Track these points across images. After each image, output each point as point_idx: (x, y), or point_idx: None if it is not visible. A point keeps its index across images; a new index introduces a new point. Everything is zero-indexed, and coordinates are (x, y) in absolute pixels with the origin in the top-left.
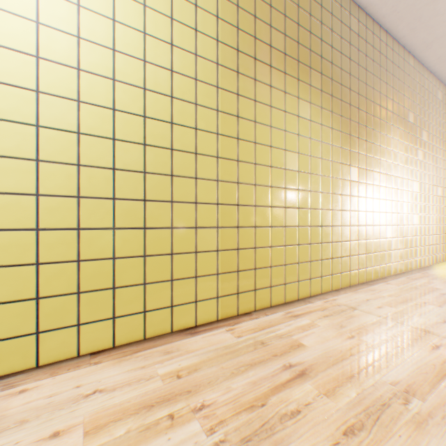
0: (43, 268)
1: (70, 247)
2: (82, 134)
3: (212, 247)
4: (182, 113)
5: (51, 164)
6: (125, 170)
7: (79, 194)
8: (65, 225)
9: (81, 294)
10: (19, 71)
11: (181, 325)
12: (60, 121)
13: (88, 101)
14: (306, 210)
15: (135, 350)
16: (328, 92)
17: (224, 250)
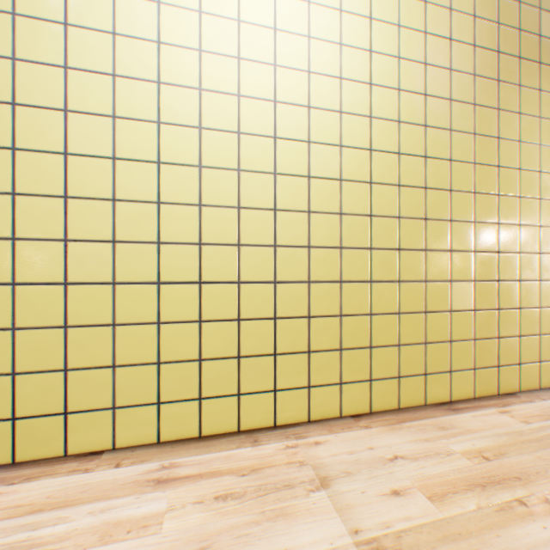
0: (312, 322)
1: (333, 301)
2: (343, 181)
3: (467, 305)
4: (434, 144)
5: (318, 215)
6: (379, 216)
7: (340, 245)
8: (329, 277)
9: (341, 351)
10: (294, 124)
11: (434, 397)
12: (325, 170)
13: (347, 145)
14: None
15: (397, 419)
16: None
17: (480, 310)
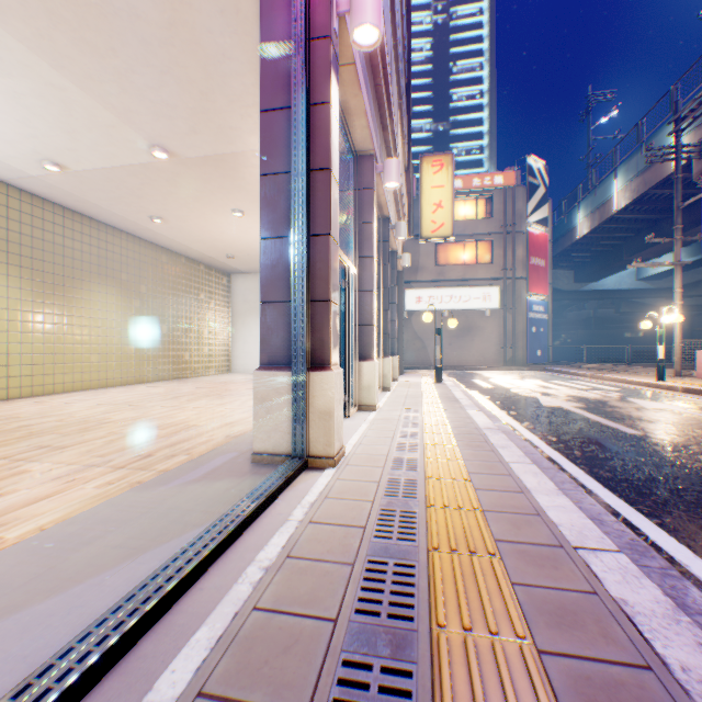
0: None
1: None
2: None
3: None
4: None
5: None
6: None
7: None
8: None
9: None
10: None
11: None
12: None
13: None
14: None
15: None
16: (21, 264)
17: None
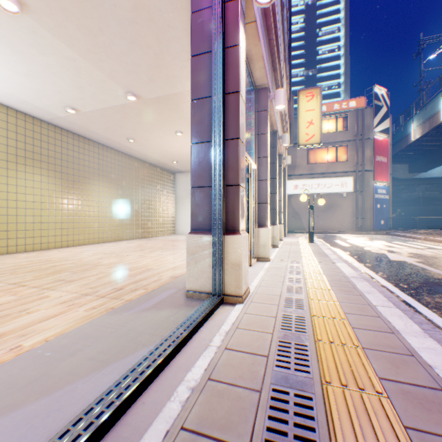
0: None
1: None
2: None
3: None
4: None
5: None
6: None
7: None
8: None
9: None
10: None
11: None
12: None
13: None
14: (41, 216)
15: None
16: (56, 170)
17: None
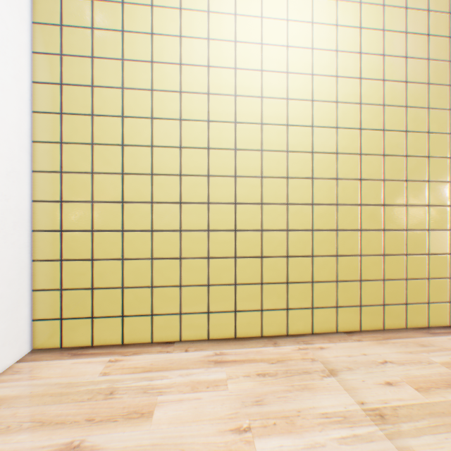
0: (314, 260)
1: (330, 245)
2: (338, 154)
3: (442, 249)
4: (414, 120)
5: (319, 180)
6: (367, 179)
7: (335, 202)
8: (327, 227)
9: (337, 282)
10: (301, 114)
11: (413, 323)
12: (324, 146)
13: (341, 126)
14: None
15: (383, 337)
16: None
17: None
